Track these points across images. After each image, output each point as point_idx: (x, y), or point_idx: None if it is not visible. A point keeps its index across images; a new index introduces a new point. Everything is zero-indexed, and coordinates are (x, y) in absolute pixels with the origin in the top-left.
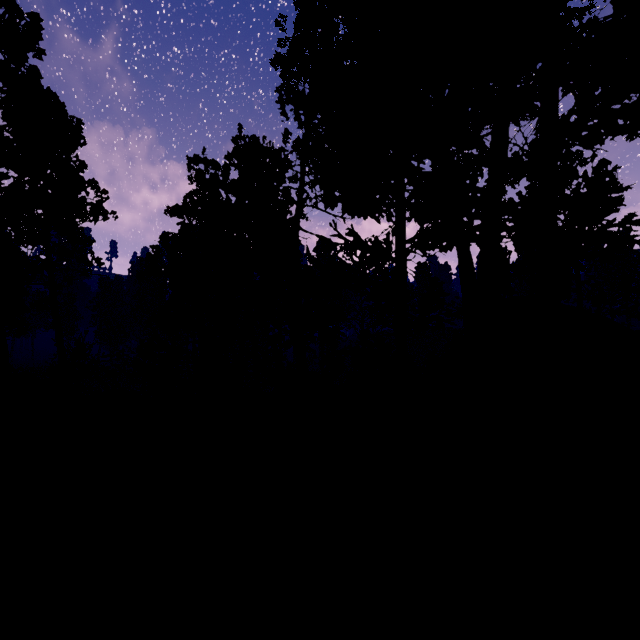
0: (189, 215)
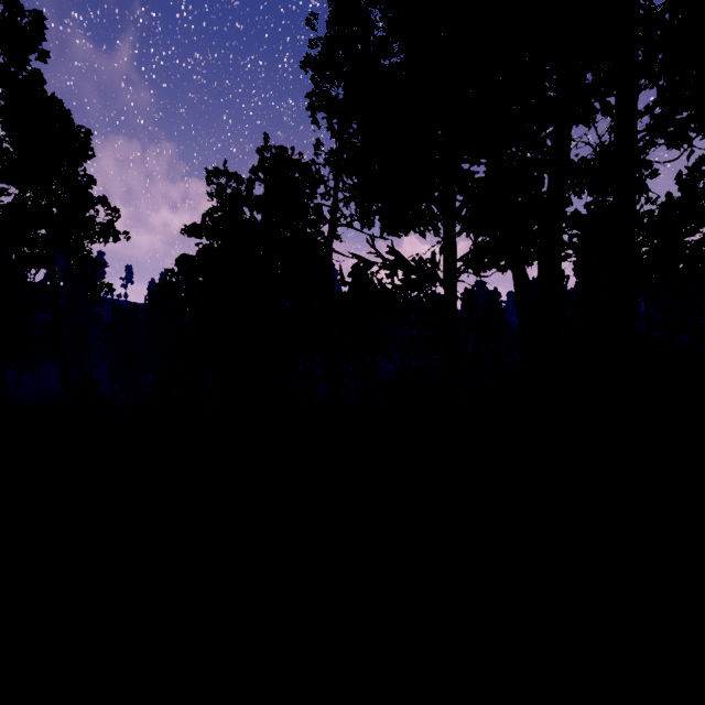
0: (208, 235)
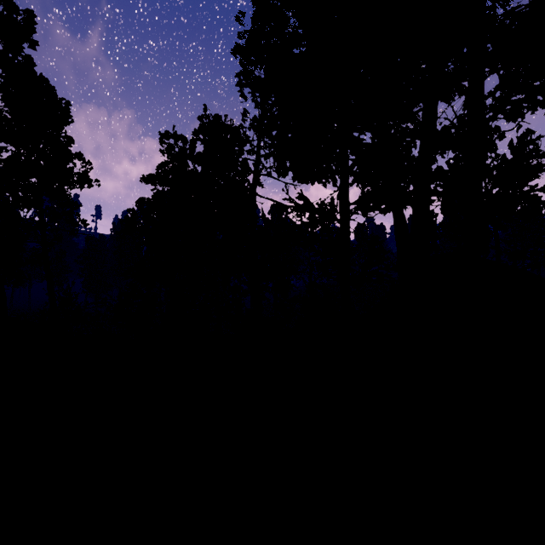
0: (161, 183)
